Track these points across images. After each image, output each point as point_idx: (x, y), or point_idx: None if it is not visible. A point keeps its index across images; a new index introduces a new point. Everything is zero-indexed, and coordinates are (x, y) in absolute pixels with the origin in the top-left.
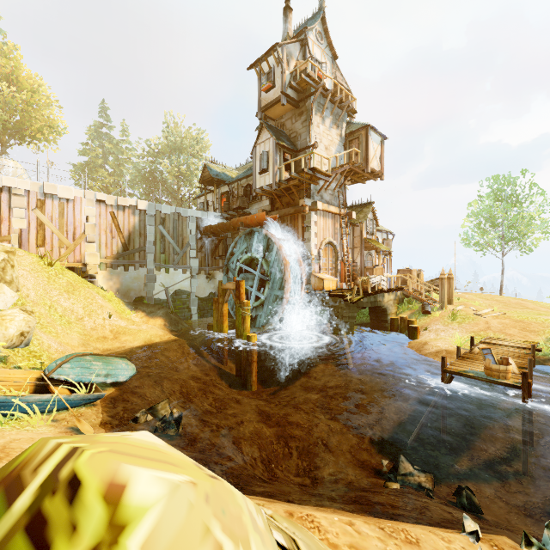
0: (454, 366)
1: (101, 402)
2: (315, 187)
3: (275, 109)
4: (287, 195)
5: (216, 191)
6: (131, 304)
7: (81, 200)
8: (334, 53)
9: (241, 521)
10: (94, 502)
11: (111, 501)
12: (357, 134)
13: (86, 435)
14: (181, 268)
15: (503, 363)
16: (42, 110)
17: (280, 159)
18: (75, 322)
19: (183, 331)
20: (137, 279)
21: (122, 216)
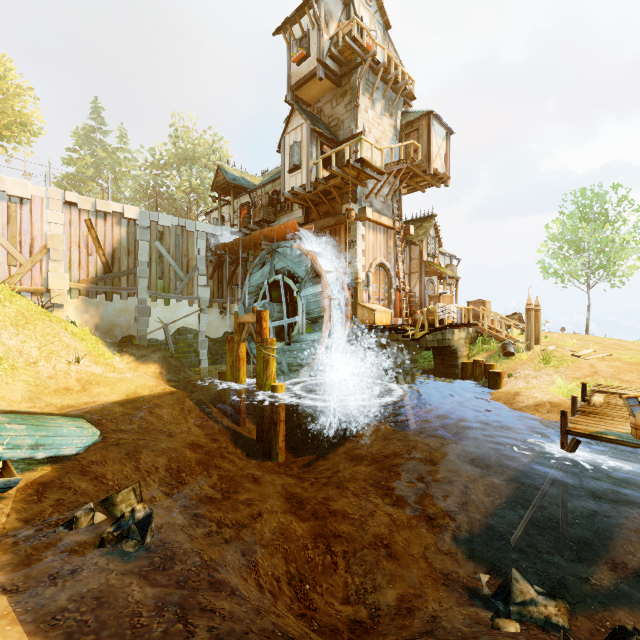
0: (579, 425)
1: (18, 492)
2: (363, 191)
3: (310, 88)
4: (326, 201)
5: (234, 202)
6: (114, 345)
7: (42, 201)
8: (386, 21)
9: None
10: None
11: None
12: (415, 125)
13: None
14: (186, 299)
15: None
16: (11, 102)
17: (317, 152)
18: (23, 368)
19: (186, 381)
20: (125, 312)
21: (103, 227)
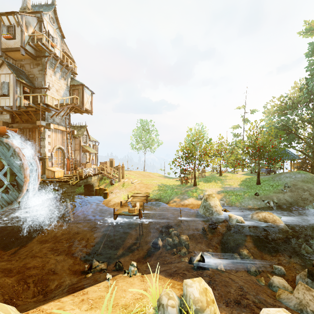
0: (118, 211)
1: None
2: (49, 114)
3: (15, 53)
4: (26, 115)
5: None
6: None
7: None
8: (63, 34)
9: (7, 310)
10: None
11: None
12: (77, 87)
13: None
14: None
15: (134, 206)
16: None
17: (20, 90)
18: None
19: None
20: None
21: None
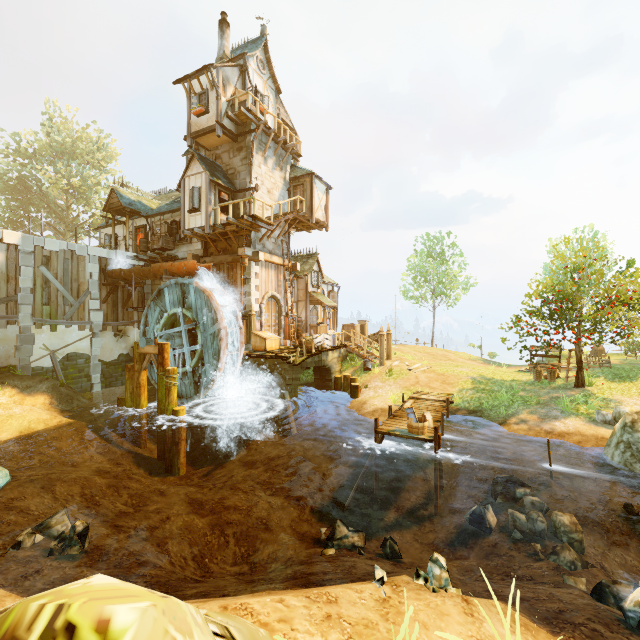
0: (385, 426)
1: None
2: (257, 235)
3: (209, 138)
4: (224, 240)
5: (129, 222)
6: None
7: None
8: (278, 87)
9: (186, 621)
10: (89, 635)
11: (101, 631)
12: (302, 180)
13: (53, 592)
14: (77, 324)
15: (422, 420)
16: None
17: (215, 198)
18: None
19: (80, 409)
20: (3, 341)
21: None
